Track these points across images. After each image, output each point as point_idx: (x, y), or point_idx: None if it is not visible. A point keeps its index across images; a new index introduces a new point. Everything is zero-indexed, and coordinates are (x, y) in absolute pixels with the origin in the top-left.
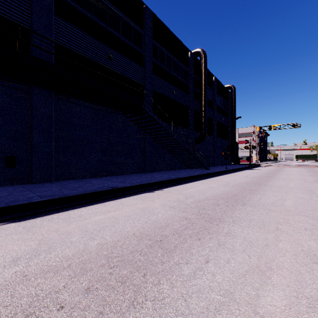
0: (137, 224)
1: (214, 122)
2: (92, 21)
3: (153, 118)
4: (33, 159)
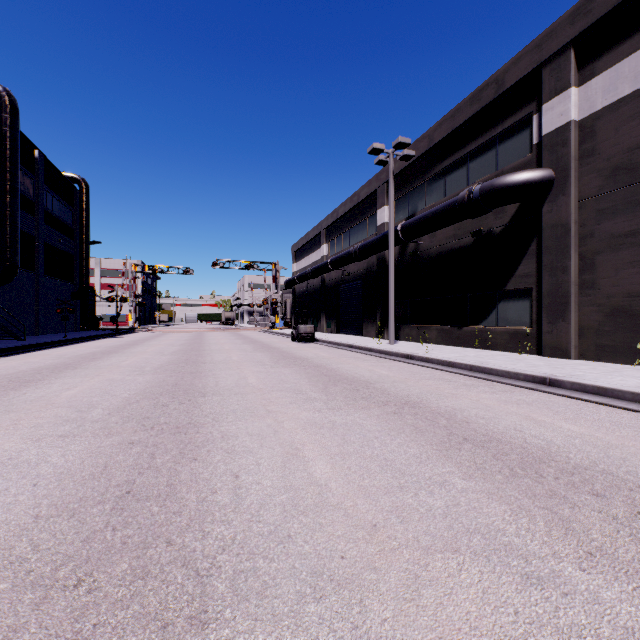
0: None
1: (38, 244)
2: None
3: None
4: None
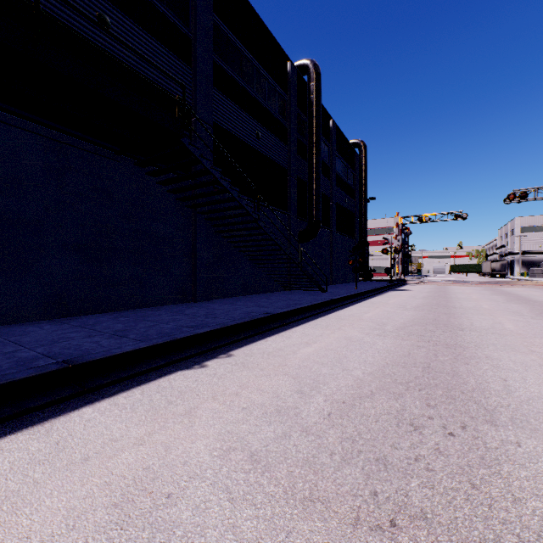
0: None
1: (332, 204)
2: None
3: (212, 174)
4: None
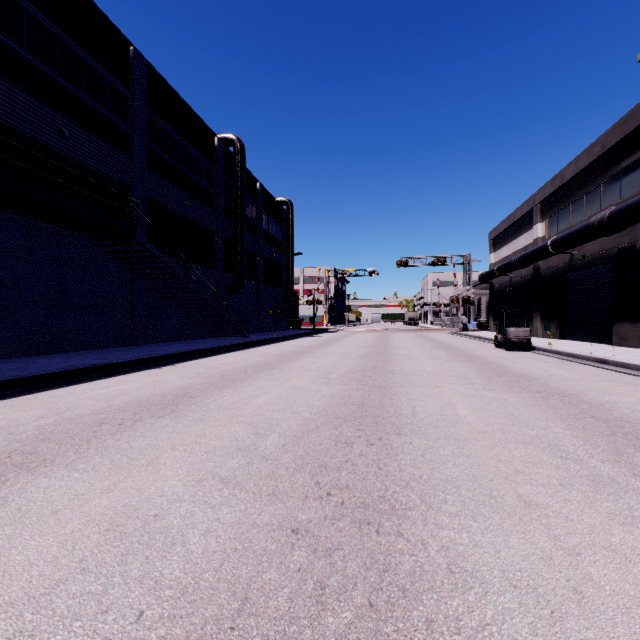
0: (155, 390)
1: (259, 259)
2: (25, 61)
3: (154, 253)
4: None
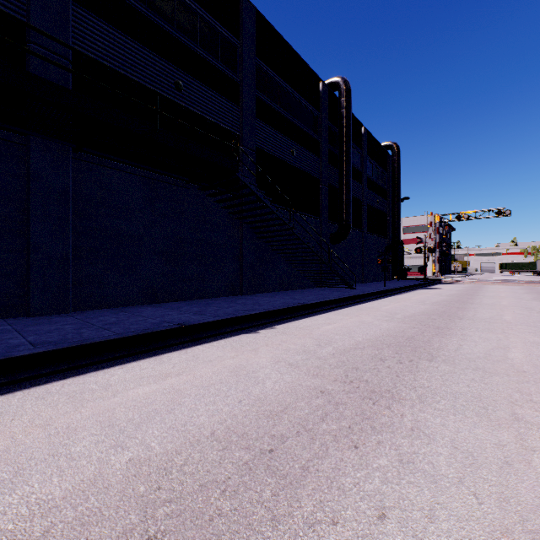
0: (222, 407)
1: (363, 206)
2: (146, 18)
3: (257, 195)
4: (30, 270)
